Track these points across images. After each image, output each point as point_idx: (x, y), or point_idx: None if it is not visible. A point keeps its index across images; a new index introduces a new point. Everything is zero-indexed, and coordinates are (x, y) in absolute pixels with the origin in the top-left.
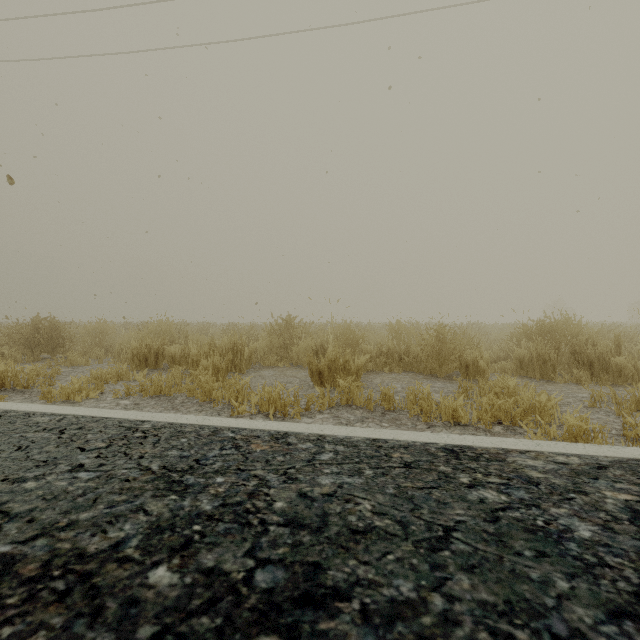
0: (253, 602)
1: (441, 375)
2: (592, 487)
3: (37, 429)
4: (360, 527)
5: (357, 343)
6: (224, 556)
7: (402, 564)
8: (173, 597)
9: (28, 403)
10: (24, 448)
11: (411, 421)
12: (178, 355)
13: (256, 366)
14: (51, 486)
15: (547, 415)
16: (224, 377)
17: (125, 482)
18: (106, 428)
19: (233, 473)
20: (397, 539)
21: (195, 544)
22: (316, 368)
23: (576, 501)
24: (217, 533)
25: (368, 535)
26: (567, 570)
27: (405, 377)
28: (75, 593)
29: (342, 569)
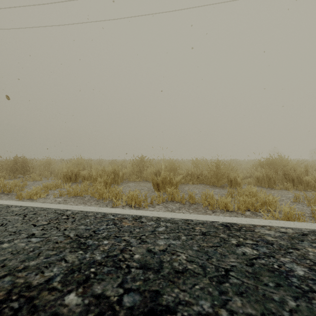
0: (122, 315)
1: (218, 185)
2: (301, 246)
3: (12, 214)
4: (180, 269)
5: (176, 169)
6: (107, 287)
7: (203, 291)
8: (78, 312)
9: (10, 200)
10: (4, 225)
11: (204, 209)
12: (86, 175)
13: (125, 181)
14: (16, 246)
15: (273, 206)
16: (109, 186)
17: (55, 243)
18: (48, 214)
19: (113, 238)
20: (200, 276)
21: (91, 279)
22: (155, 182)
23: (293, 254)
24: (103, 273)
25: (184, 274)
26: (293, 294)
27: (200, 186)
28: (23, 310)
29: (171, 294)
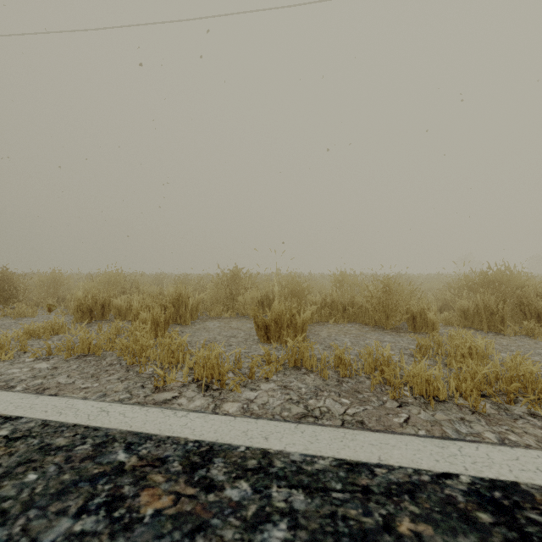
0: None
1: (387, 327)
2: None
3: None
4: None
5: (302, 294)
6: None
7: None
8: None
9: None
10: None
11: (375, 395)
12: (123, 306)
13: (202, 316)
14: None
15: (540, 387)
16: (164, 331)
17: None
18: None
19: None
20: None
21: None
22: (261, 322)
23: None
24: None
25: None
26: None
27: (351, 329)
28: None
29: None
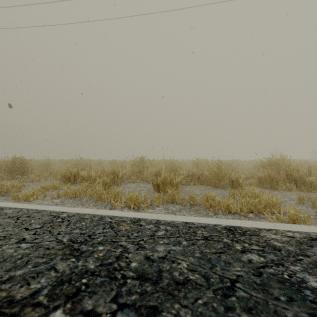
0: None
1: (219, 186)
2: (311, 252)
3: (5, 217)
4: (181, 280)
5: (176, 170)
6: (98, 301)
7: (207, 307)
8: None
9: (5, 201)
10: None
11: (205, 211)
12: (85, 176)
13: (125, 182)
14: (4, 252)
15: (276, 208)
16: (108, 187)
17: (47, 250)
18: (42, 216)
19: (108, 244)
20: (203, 288)
21: (82, 293)
22: (156, 183)
23: (304, 261)
24: (96, 284)
25: (186, 285)
26: (309, 311)
27: (201, 187)
28: None
29: (170, 311)
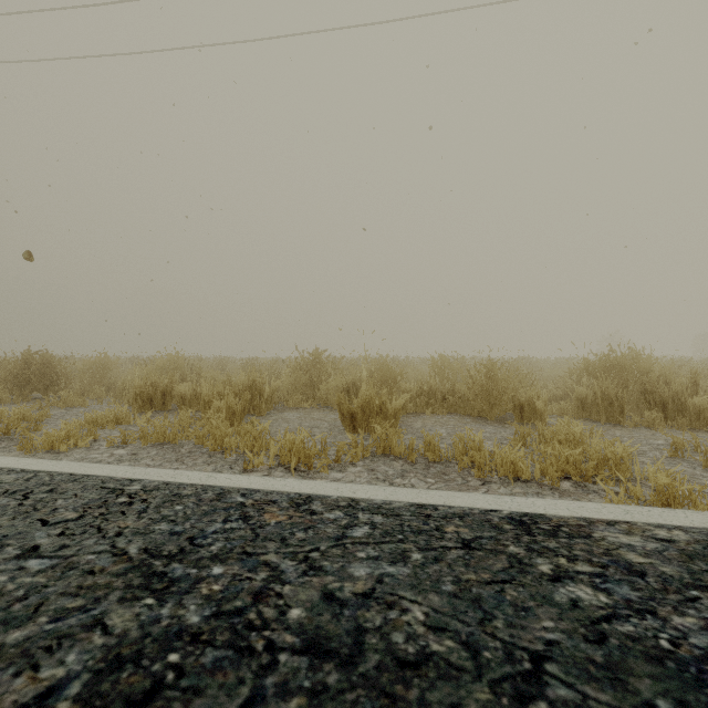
0: None
1: (491, 418)
2: None
3: None
4: (410, 654)
5: (394, 381)
6: None
7: None
8: None
9: (3, 454)
10: None
11: (461, 476)
12: (188, 395)
13: (278, 407)
14: None
15: (624, 468)
16: (240, 421)
17: (87, 575)
18: (84, 490)
19: (236, 559)
20: (466, 678)
21: (166, 691)
22: (347, 410)
23: (703, 603)
24: (201, 668)
25: (423, 670)
26: None
27: (450, 420)
28: None
29: None
